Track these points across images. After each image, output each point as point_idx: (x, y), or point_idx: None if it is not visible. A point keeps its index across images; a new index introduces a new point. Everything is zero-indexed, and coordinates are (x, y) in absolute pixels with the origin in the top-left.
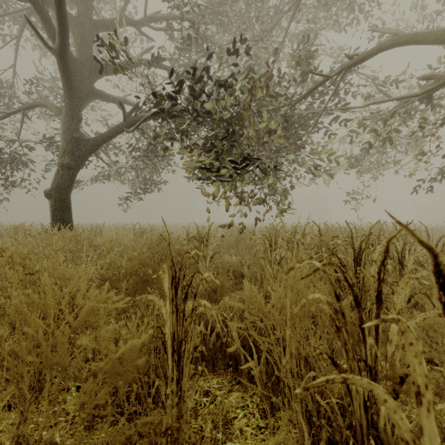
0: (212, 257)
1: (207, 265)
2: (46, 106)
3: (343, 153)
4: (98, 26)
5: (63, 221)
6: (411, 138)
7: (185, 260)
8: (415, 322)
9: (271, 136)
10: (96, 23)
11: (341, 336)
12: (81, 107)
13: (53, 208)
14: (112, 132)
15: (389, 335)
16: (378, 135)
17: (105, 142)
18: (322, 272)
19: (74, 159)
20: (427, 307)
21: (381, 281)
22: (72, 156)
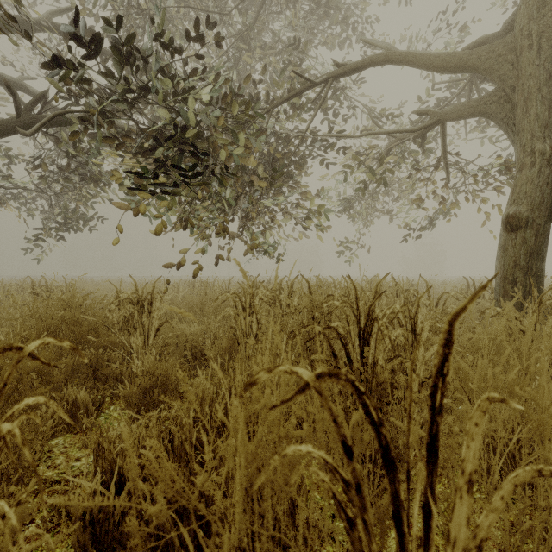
0: (158, 329)
1: (150, 343)
2: None
3: (336, 195)
4: None
5: None
6: (403, 183)
7: (104, 338)
8: (501, 491)
9: (250, 159)
10: None
11: (358, 536)
12: None
13: None
14: None
15: (454, 526)
16: (374, 174)
17: None
18: (316, 389)
19: None
20: (464, 407)
21: (438, 407)
22: None
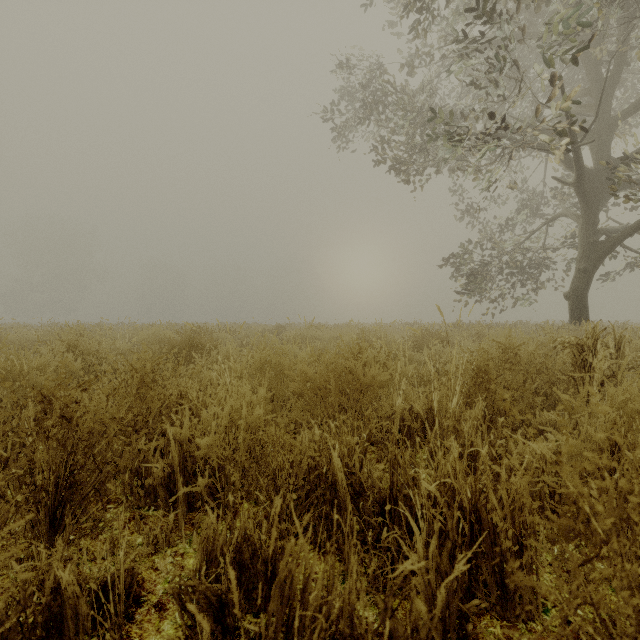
0: None
1: None
2: (566, 215)
3: None
4: (616, 121)
5: (580, 319)
6: None
7: None
8: None
9: None
10: (614, 120)
11: None
12: (598, 210)
13: (570, 308)
14: (631, 227)
15: None
16: None
17: (623, 239)
18: None
19: (589, 262)
20: None
21: None
22: (588, 260)
